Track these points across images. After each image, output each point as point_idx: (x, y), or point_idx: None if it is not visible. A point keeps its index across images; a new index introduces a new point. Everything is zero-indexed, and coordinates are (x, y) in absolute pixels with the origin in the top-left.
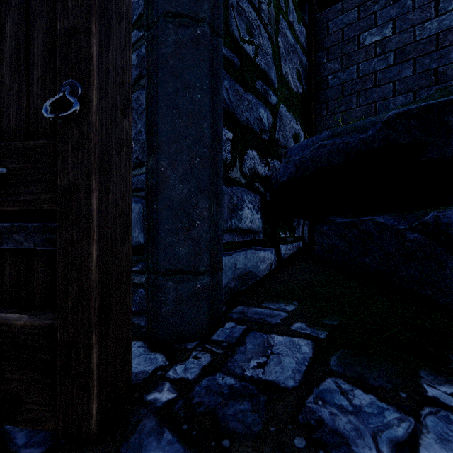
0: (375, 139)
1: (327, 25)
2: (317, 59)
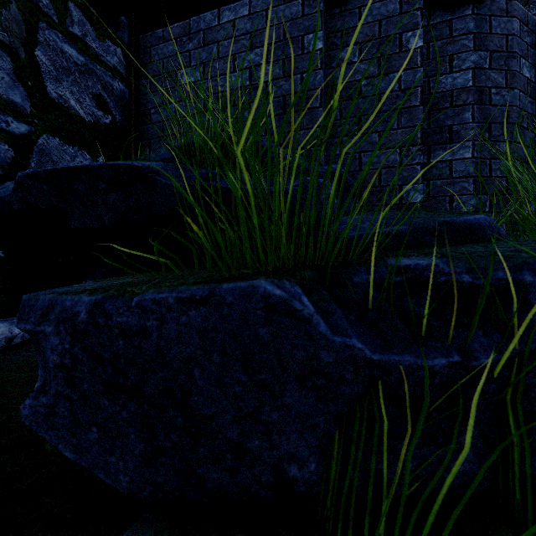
0: (14, 200)
1: (150, 50)
2: (141, 87)
